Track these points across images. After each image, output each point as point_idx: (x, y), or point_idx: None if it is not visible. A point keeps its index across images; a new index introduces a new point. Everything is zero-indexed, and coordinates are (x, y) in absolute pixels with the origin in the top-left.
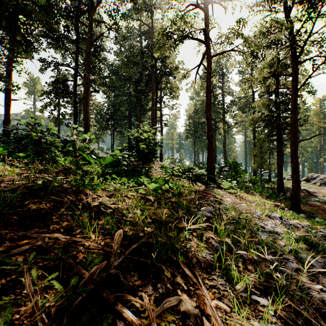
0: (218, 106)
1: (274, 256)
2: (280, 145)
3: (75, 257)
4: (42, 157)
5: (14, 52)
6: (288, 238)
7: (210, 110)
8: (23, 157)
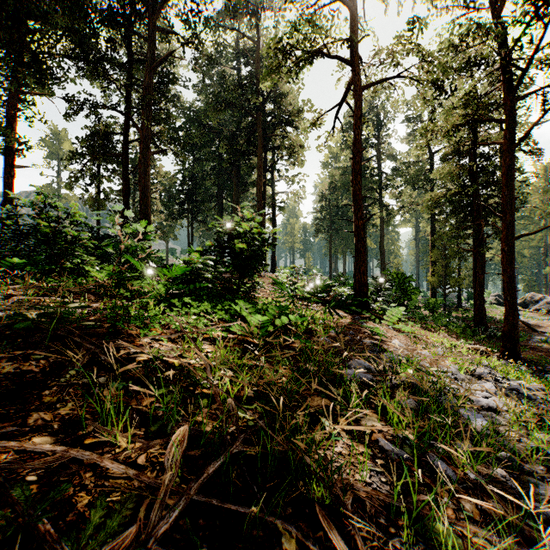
0: (370, 178)
1: (507, 469)
2: (480, 245)
3: (67, 506)
4: (59, 265)
5: (20, 84)
6: (521, 422)
7: (360, 182)
8: (21, 265)
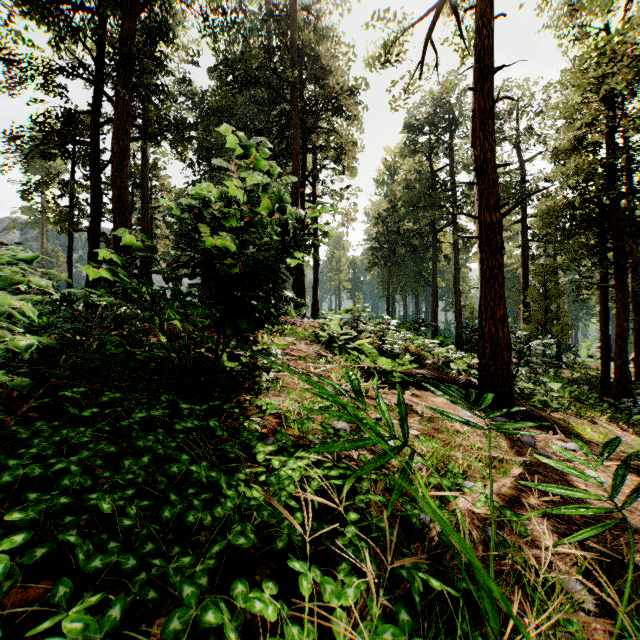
0: (443, 194)
1: None
2: (621, 278)
3: None
4: None
5: None
6: None
7: (493, 133)
8: None
